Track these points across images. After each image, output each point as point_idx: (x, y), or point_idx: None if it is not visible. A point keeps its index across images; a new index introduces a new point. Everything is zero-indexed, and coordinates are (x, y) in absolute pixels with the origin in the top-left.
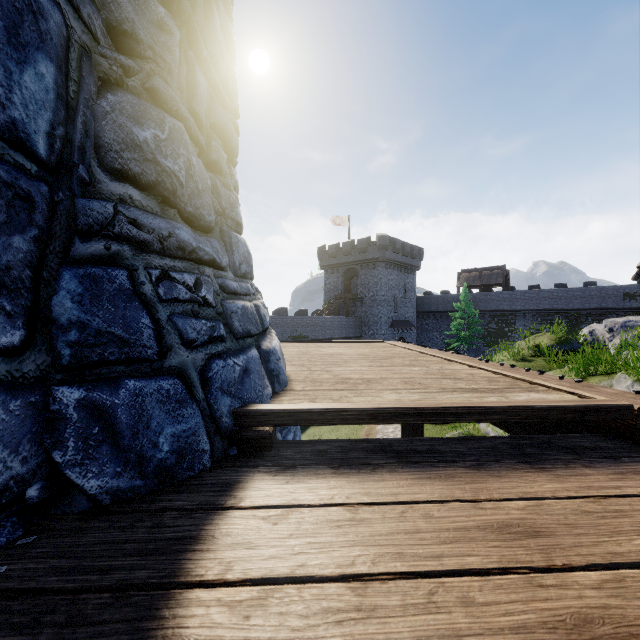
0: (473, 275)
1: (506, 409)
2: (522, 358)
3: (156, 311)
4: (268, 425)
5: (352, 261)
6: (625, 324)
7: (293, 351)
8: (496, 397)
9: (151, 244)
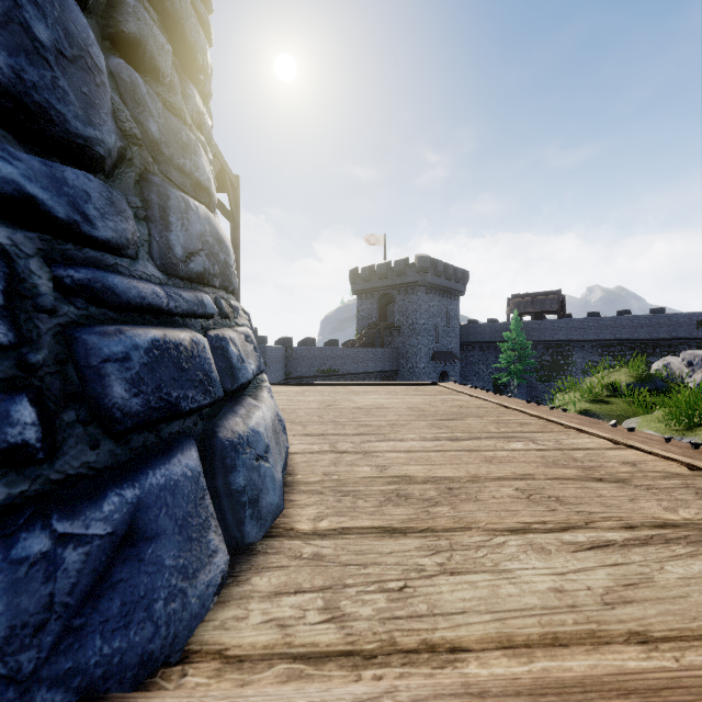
0: (524, 301)
1: None
2: (596, 399)
3: None
4: None
5: (388, 285)
6: None
7: (314, 401)
8: None
9: None
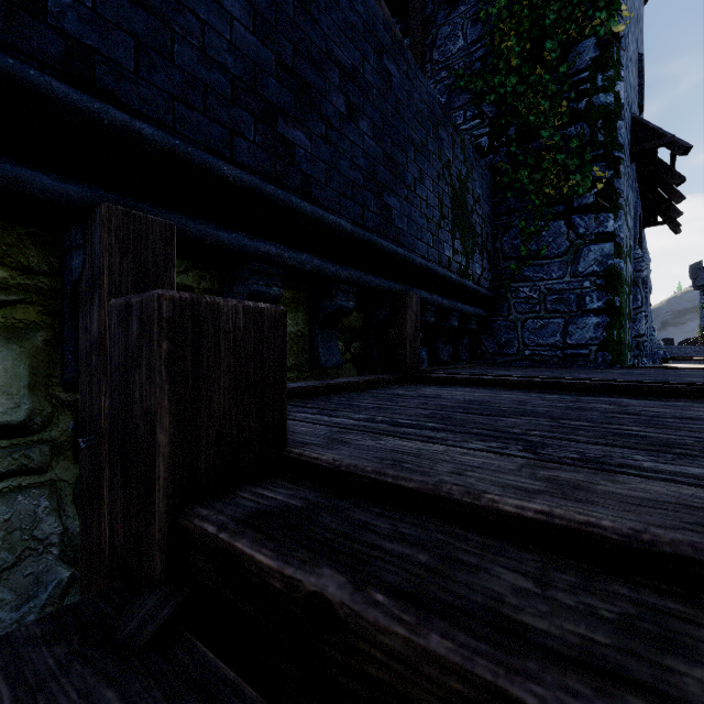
0: None
1: None
2: None
3: (650, 344)
4: (668, 360)
5: None
6: None
7: None
8: None
9: (649, 335)
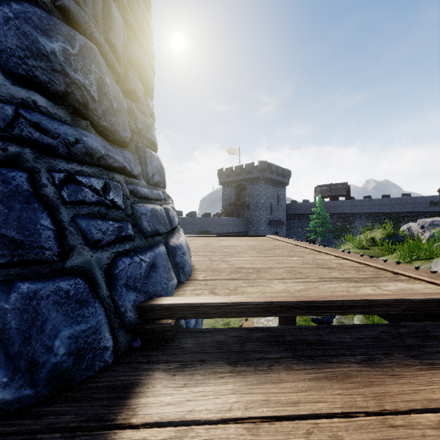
0: (325, 189)
1: (387, 302)
2: (362, 247)
3: (59, 213)
4: (170, 318)
5: (241, 179)
6: (432, 223)
7: (199, 243)
8: (369, 287)
9: (56, 148)
